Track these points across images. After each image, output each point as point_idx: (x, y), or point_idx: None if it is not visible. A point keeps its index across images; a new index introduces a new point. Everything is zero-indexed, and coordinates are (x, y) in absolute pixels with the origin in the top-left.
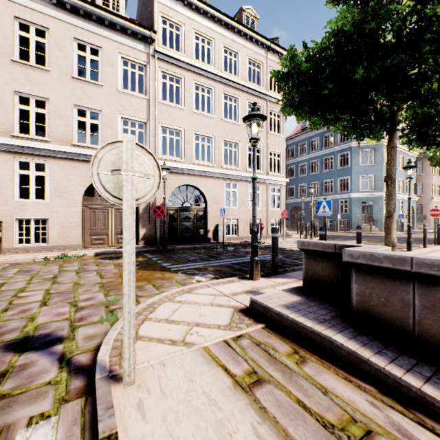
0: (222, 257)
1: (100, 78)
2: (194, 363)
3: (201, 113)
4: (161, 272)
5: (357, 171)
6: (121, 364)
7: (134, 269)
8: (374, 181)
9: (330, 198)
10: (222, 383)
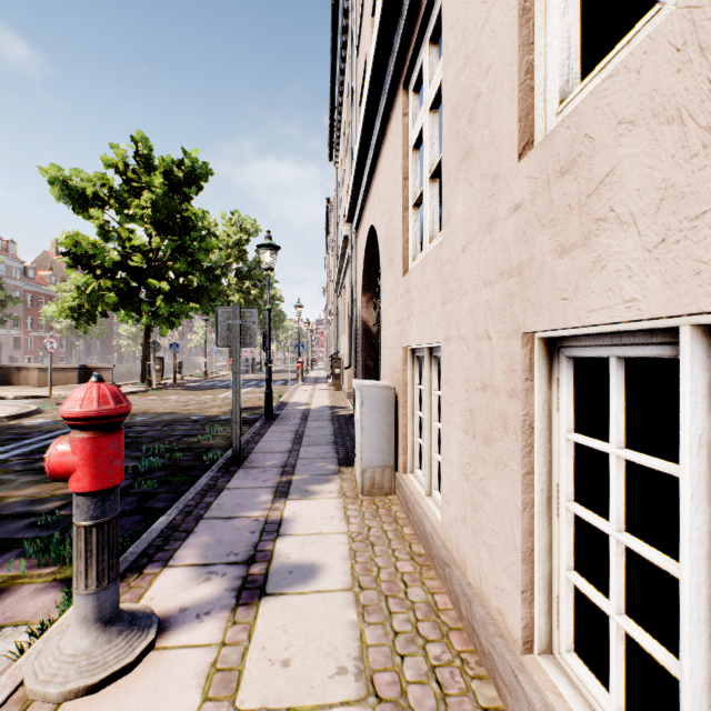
0: None
1: None
2: None
3: None
4: None
5: None
6: None
7: None
8: None
9: None
10: None
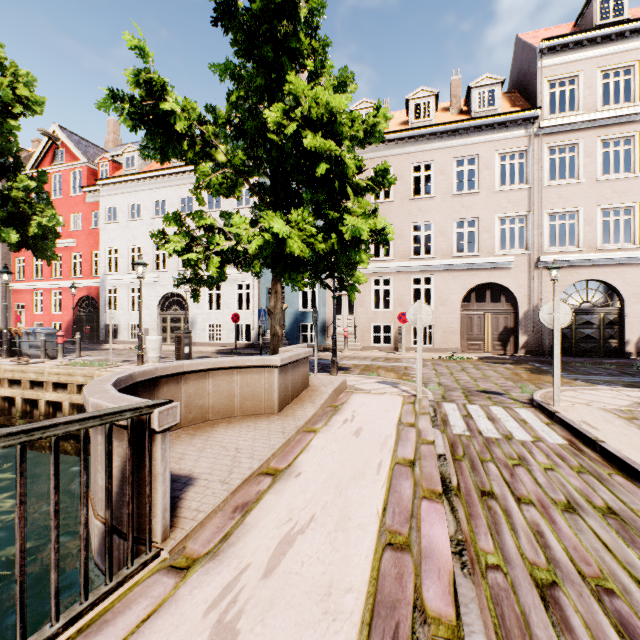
0: None
1: (476, 185)
2: (593, 409)
3: (611, 178)
4: None
5: None
6: (548, 402)
7: (558, 356)
8: None
9: None
10: (610, 415)
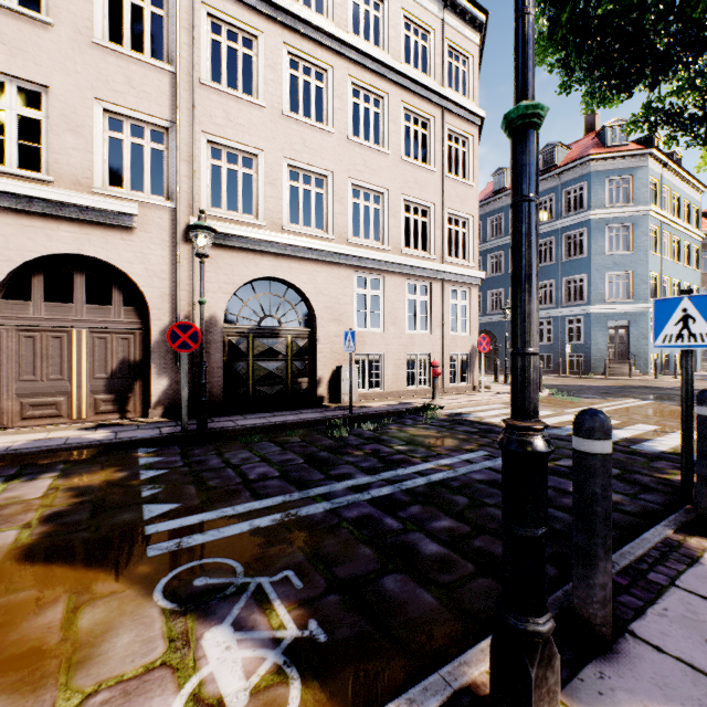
0: (345, 465)
1: (46, 5)
2: None
3: (301, 120)
4: (86, 582)
5: (601, 265)
6: None
7: None
8: (632, 282)
9: (548, 315)
10: None
